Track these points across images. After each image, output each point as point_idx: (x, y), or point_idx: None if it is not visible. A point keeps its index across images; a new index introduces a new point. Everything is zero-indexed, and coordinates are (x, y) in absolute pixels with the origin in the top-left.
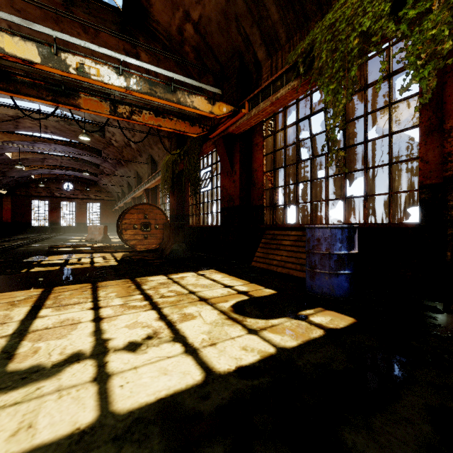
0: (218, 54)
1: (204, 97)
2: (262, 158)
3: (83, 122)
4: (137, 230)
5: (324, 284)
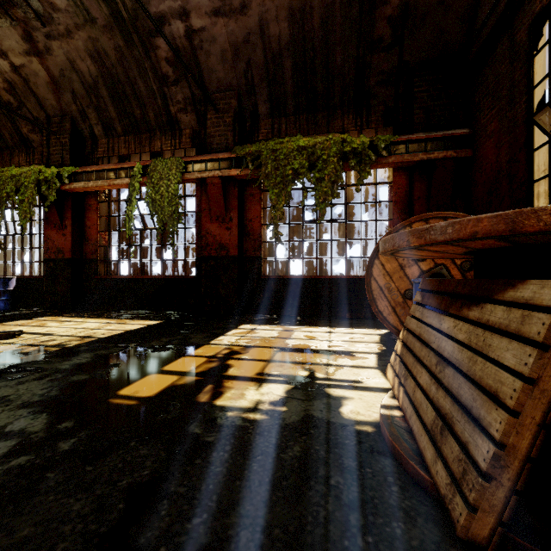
0: None
1: None
2: None
3: None
4: None
5: None
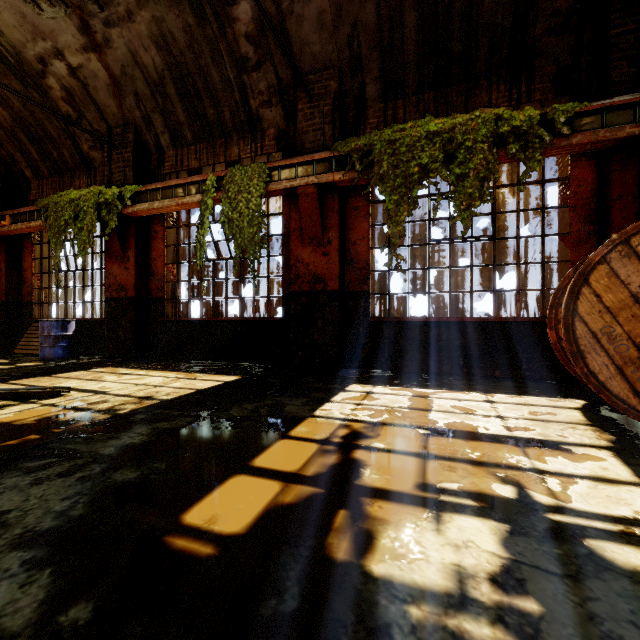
0: None
1: None
2: (31, 261)
3: None
4: None
5: (47, 353)
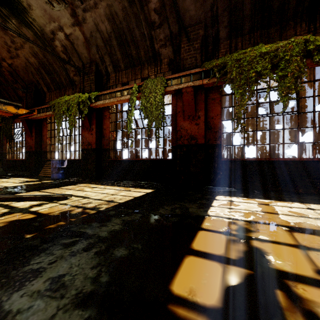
0: (23, 79)
1: (13, 106)
2: (46, 131)
3: None
4: None
5: (54, 176)
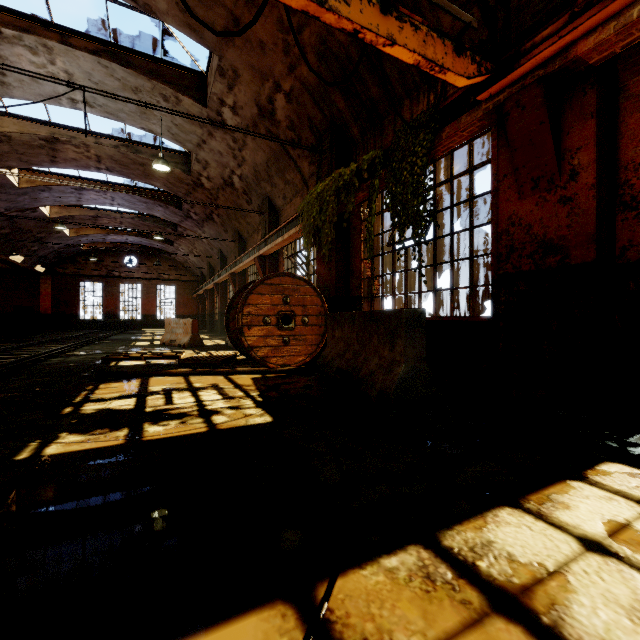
0: None
1: None
2: None
3: (156, 147)
4: (270, 327)
5: None
